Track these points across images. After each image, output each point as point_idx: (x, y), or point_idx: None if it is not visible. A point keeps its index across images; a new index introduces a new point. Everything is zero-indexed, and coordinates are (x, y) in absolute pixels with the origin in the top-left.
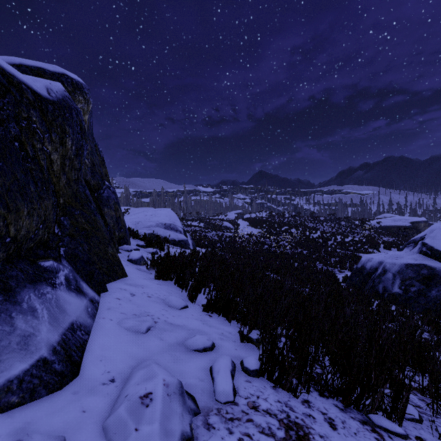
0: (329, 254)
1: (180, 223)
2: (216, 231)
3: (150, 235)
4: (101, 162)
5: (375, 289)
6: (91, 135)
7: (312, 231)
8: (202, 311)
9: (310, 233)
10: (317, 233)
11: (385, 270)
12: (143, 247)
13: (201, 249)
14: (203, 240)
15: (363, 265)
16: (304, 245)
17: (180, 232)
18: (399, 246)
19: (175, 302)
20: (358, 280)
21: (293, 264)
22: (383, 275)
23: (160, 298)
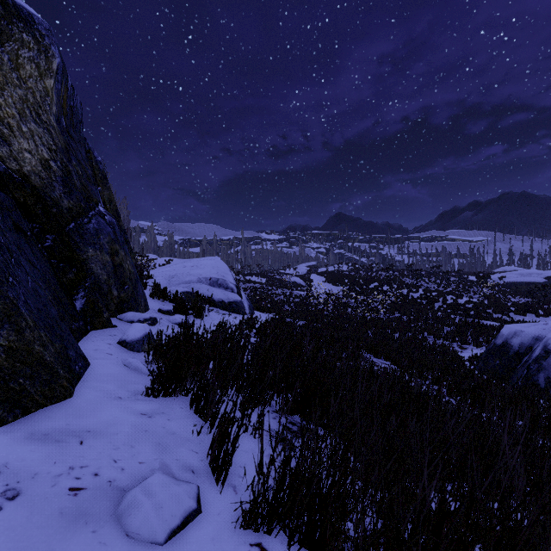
0: (440, 321)
1: (232, 278)
2: (282, 288)
3: (185, 294)
4: (101, 180)
5: (533, 381)
6: (76, 130)
7: (411, 290)
8: (241, 526)
9: (409, 291)
10: (418, 292)
11: (548, 351)
12: (168, 314)
13: (260, 315)
14: (264, 302)
15: (506, 341)
16: (403, 308)
17: (231, 290)
18: (538, 310)
19: (151, 514)
20: (499, 363)
21: (392, 336)
22: (545, 359)
23: (117, 487)
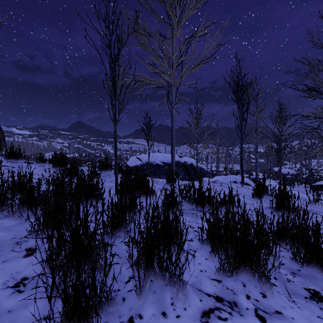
0: None
1: None
2: None
3: None
4: None
5: None
6: None
7: None
8: None
9: None
10: None
11: None
12: None
13: None
14: None
15: None
16: None
17: None
18: None
19: None
20: None
21: None
22: None
23: None
